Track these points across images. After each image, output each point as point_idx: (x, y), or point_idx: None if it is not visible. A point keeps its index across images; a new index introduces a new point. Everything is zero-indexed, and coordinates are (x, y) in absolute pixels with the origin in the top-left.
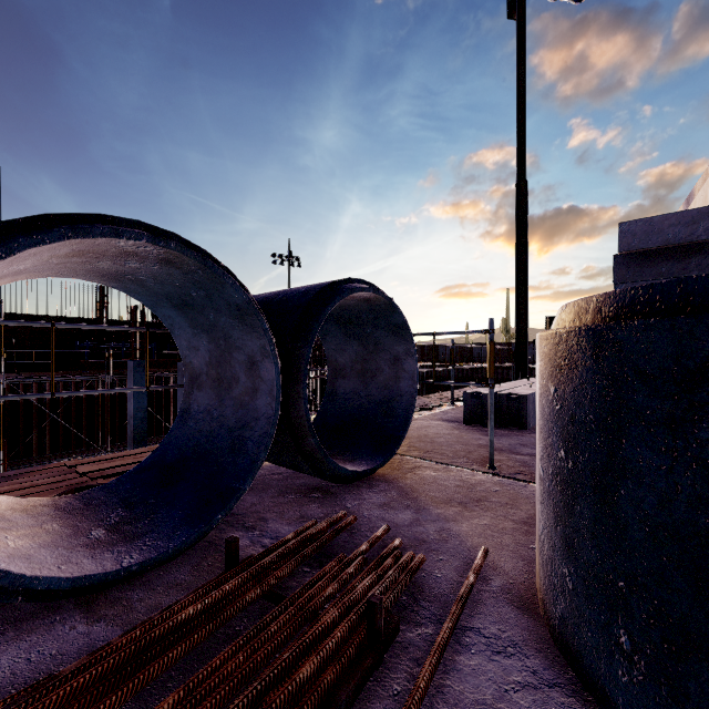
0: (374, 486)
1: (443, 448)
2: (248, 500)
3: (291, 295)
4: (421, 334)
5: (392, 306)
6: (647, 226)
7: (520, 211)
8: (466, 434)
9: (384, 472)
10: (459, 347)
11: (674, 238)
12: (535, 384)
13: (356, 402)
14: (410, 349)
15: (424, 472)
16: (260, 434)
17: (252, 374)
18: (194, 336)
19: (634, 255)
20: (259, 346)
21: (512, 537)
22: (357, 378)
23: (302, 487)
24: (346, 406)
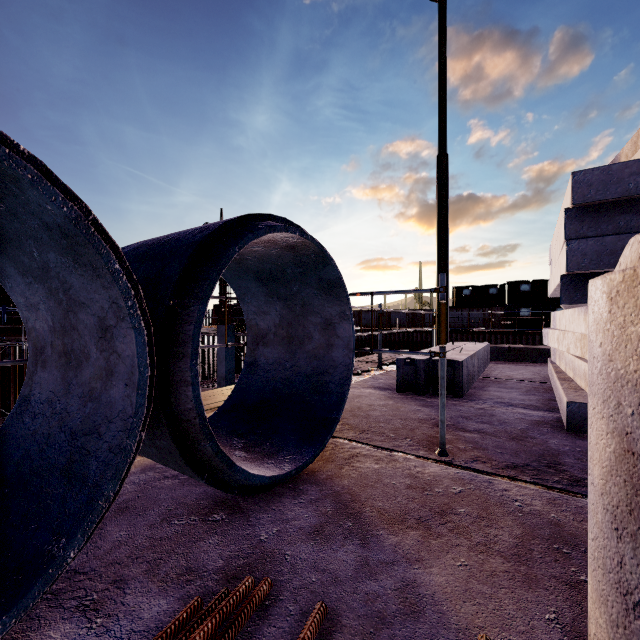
0: (302, 494)
1: (381, 424)
2: (112, 534)
3: (185, 233)
4: (357, 293)
5: (324, 256)
6: (605, 175)
7: (441, 182)
8: (402, 405)
9: (315, 466)
10: (386, 311)
11: (635, 188)
12: (462, 349)
13: (280, 375)
14: (345, 311)
15: (364, 464)
16: (111, 448)
17: (104, 347)
18: (27, 287)
19: (588, 208)
20: (110, 300)
21: (512, 595)
22: (281, 346)
23: (201, 502)
24: (268, 379)
